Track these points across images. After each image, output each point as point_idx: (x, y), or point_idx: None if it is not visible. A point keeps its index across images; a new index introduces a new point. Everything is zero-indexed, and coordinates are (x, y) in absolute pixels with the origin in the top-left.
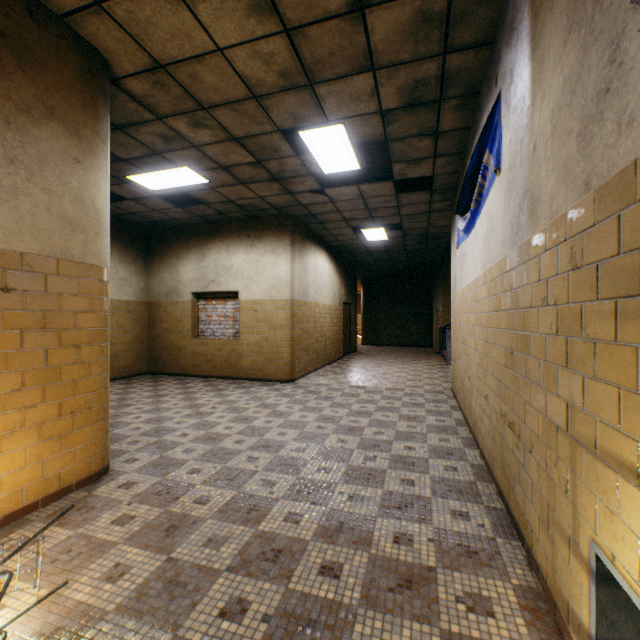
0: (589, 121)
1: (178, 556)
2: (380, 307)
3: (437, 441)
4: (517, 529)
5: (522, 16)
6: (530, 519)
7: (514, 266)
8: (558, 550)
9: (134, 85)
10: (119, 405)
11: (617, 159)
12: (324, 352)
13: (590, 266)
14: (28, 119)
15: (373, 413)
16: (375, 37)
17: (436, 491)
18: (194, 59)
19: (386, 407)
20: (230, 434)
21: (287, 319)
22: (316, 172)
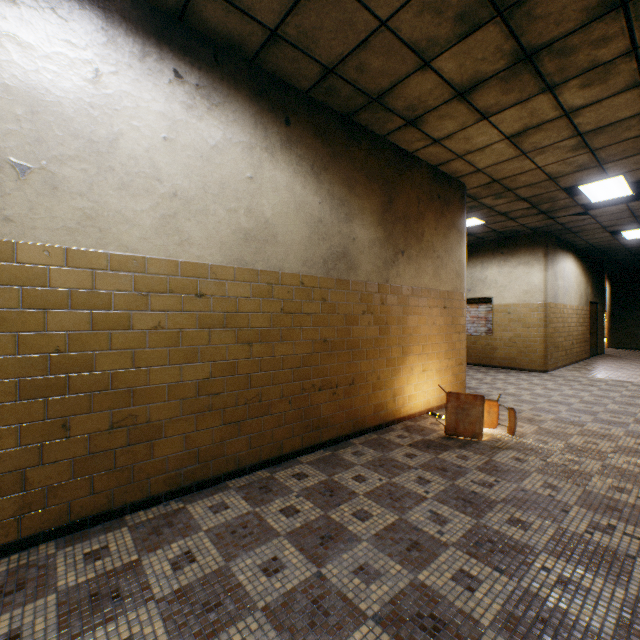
0: None
1: (543, 427)
2: (636, 305)
3: None
4: None
5: None
6: None
7: None
8: None
9: (471, 191)
10: None
11: None
12: (570, 350)
13: None
14: (448, 231)
15: None
16: None
17: None
18: (518, 174)
19: None
20: (522, 394)
21: (540, 319)
22: (583, 203)
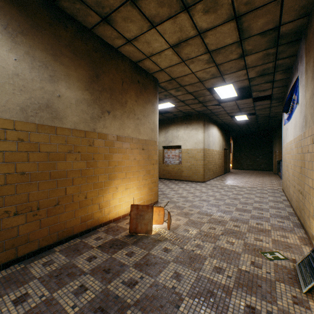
0: None
1: (191, 219)
2: (242, 150)
3: (273, 204)
4: (302, 226)
5: (303, 59)
6: (305, 219)
7: (301, 139)
8: (310, 221)
9: (162, 84)
10: None
11: None
12: (216, 171)
13: None
14: (146, 104)
15: (243, 194)
16: (247, 61)
17: (271, 216)
18: (184, 76)
19: (249, 193)
20: (189, 196)
21: (202, 156)
22: (217, 99)
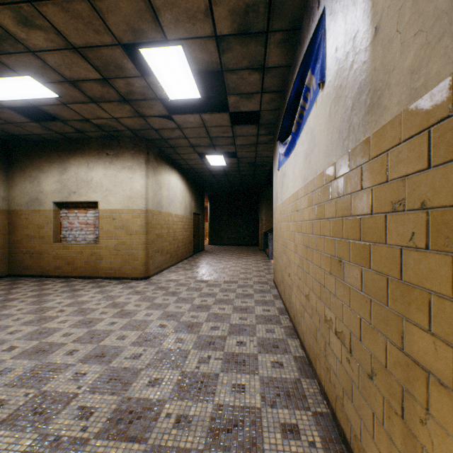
0: None
1: None
2: (222, 217)
3: (264, 333)
4: (348, 448)
5: None
6: None
7: (344, 172)
8: None
9: None
10: None
11: None
12: (177, 252)
13: None
14: None
15: (212, 306)
16: None
17: (266, 397)
18: None
19: (223, 299)
20: (65, 343)
21: (142, 226)
22: (162, 97)
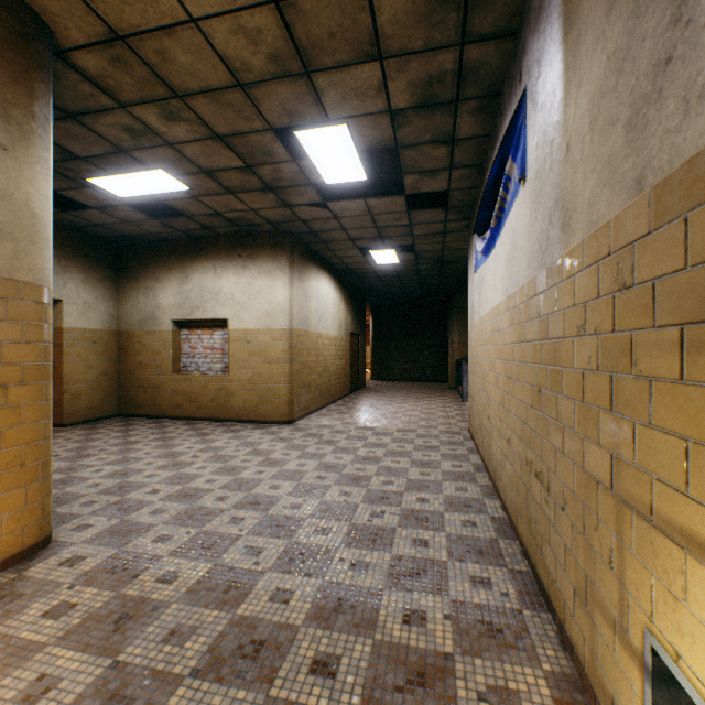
0: (642, 103)
1: (127, 659)
2: (391, 338)
3: (453, 491)
4: (546, 598)
5: None
6: (563, 589)
7: (542, 289)
8: (599, 633)
9: (86, 61)
10: (77, 456)
11: (683, 145)
12: (328, 389)
13: (644, 285)
14: None
15: (382, 459)
16: (382, 17)
17: (453, 553)
18: (161, 31)
19: (397, 451)
20: (212, 489)
21: (285, 351)
22: (317, 182)
